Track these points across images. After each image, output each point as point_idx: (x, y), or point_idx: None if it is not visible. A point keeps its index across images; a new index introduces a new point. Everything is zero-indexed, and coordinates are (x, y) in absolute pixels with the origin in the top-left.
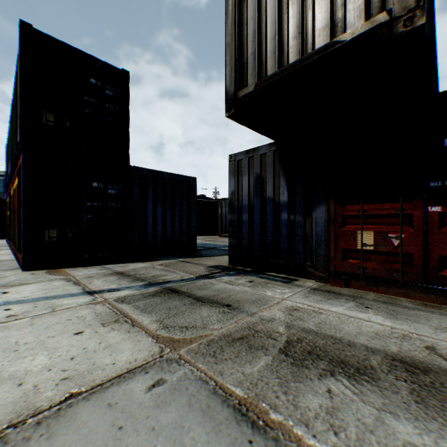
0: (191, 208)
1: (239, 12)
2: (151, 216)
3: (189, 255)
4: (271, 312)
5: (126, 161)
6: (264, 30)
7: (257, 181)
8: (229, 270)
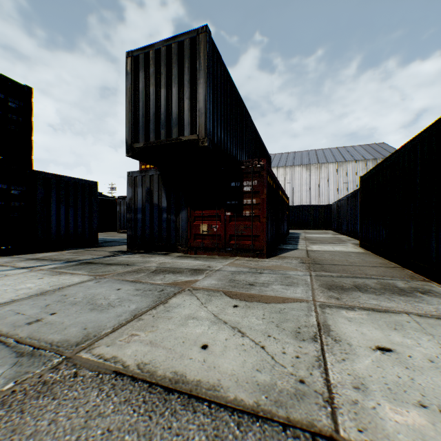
0: (93, 207)
1: (134, 97)
2: (55, 214)
3: (92, 247)
4: (151, 264)
5: (30, 166)
6: (148, 115)
7: (148, 192)
8: (128, 252)
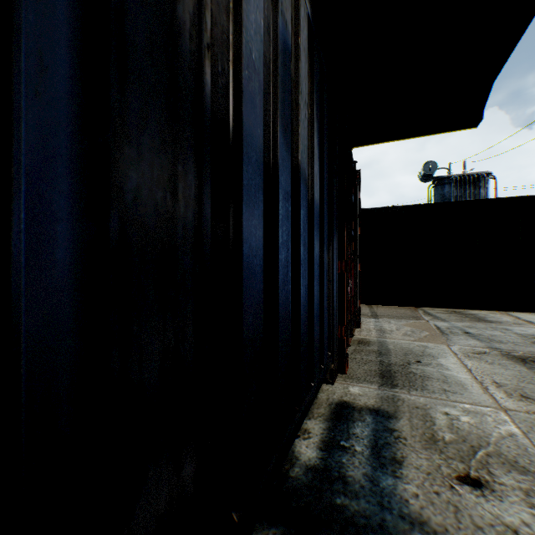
0: None
1: None
2: None
3: None
4: None
5: None
6: None
7: (287, 66)
8: None
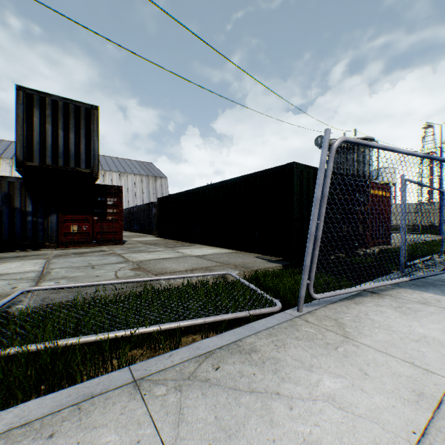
0: None
1: (28, 125)
2: None
3: None
4: (56, 253)
5: None
6: (45, 144)
7: (7, 197)
8: None
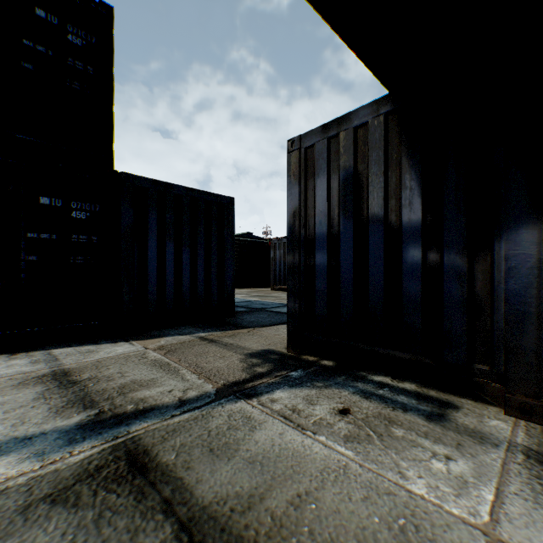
0: (225, 247)
1: None
2: (156, 259)
3: (220, 325)
4: None
5: (108, 163)
6: None
7: (347, 185)
8: (289, 366)
